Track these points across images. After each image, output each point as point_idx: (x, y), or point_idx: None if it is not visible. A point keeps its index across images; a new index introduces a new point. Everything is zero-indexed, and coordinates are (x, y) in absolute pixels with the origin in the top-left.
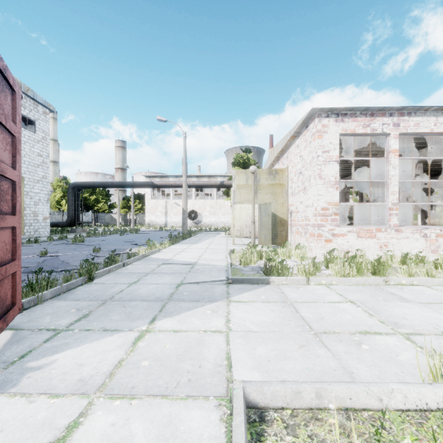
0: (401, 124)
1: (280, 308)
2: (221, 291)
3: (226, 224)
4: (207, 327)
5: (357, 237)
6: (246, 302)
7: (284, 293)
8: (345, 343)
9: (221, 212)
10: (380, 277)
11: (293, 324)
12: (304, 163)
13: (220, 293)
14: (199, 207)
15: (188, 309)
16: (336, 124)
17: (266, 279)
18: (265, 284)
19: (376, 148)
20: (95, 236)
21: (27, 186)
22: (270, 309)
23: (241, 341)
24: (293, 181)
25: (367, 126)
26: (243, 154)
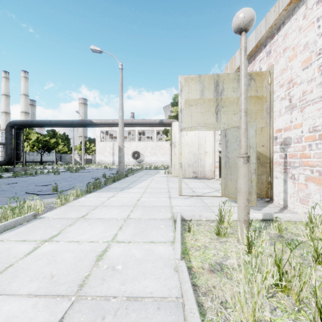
0: None
1: None
2: None
3: (165, 163)
4: None
5: None
6: None
7: None
8: None
9: (160, 152)
10: None
11: None
12: None
13: None
14: (141, 148)
15: None
16: None
17: None
18: None
19: None
20: (25, 176)
21: None
22: None
23: None
24: (294, 83)
25: None
26: None
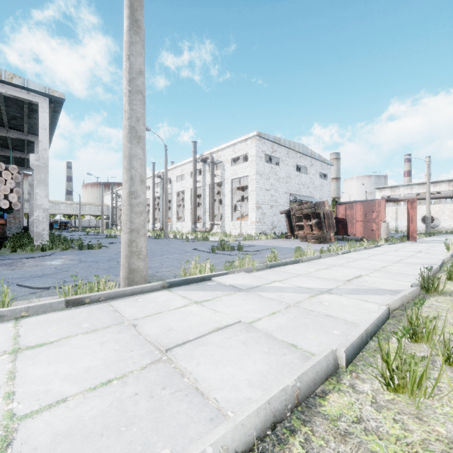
0: None
1: None
2: None
3: None
4: None
5: None
6: None
7: None
8: None
9: None
10: None
11: None
12: None
13: None
14: (435, 212)
15: None
16: None
17: None
18: None
19: None
20: None
21: None
22: None
23: None
24: None
25: None
26: None
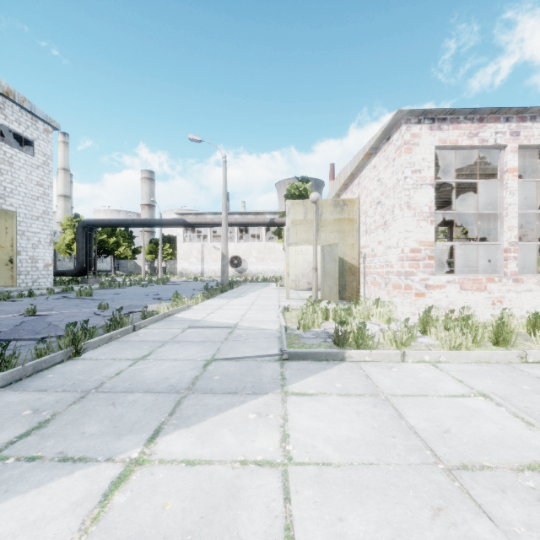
0: (521, 133)
1: (371, 408)
2: (273, 373)
3: (277, 273)
4: (248, 451)
5: (460, 290)
6: (312, 396)
7: (371, 378)
8: (515, 498)
9: (270, 258)
10: (512, 351)
11: (400, 446)
12: (384, 188)
13: (270, 377)
14: (243, 251)
15: (218, 409)
16: (431, 133)
17: (339, 353)
18: (338, 361)
19: (479, 170)
20: (111, 288)
21: (23, 224)
22: (354, 411)
23: (314, 494)
24: (367, 215)
25: (474, 135)
26: (299, 183)
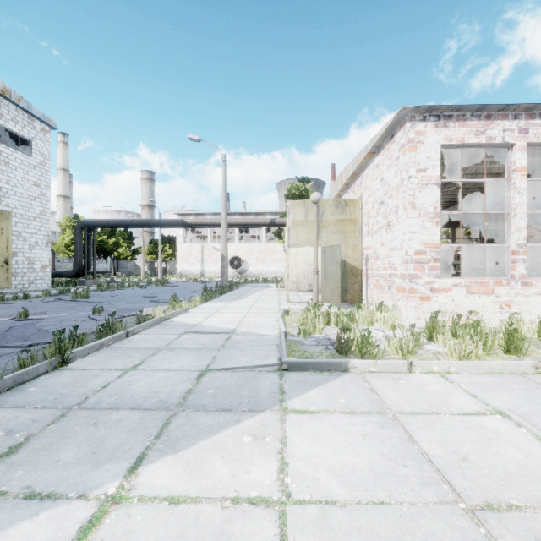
0: (530, 131)
1: (378, 429)
2: (271, 386)
3: (278, 274)
4: (240, 485)
5: (467, 293)
6: (313, 414)
7: (377, 392)
8: None
9: (271, 258)
10: (527, 361)
11: (414, 479)
12: (387, 188)
13: (269, 390)
14: (243, 252)
15: (210, 430)
16: (437, 130)
17: (342, 363)
18: (341, 372)
19: (485, 170)
20: (109, 289)
21: (19, 225)
22: (360, 432)
23: None
24: (369, 215)
25: (481, 133)
26: (299, 183)
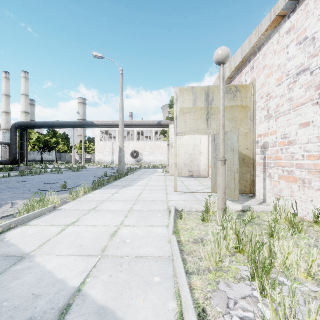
0: None
1: None
2: None
3: (163, 162)
4: None
5: None
6: None
7: None
8: None
9: (158, 152)
10: None
11: None
12: None
13: None
14: (140, 148)
15: None
16: None
17: None
18: None
19: None
20: (31, 174)
21: None
22: None
23: None
24: (271, 96)
25: None
26: None
